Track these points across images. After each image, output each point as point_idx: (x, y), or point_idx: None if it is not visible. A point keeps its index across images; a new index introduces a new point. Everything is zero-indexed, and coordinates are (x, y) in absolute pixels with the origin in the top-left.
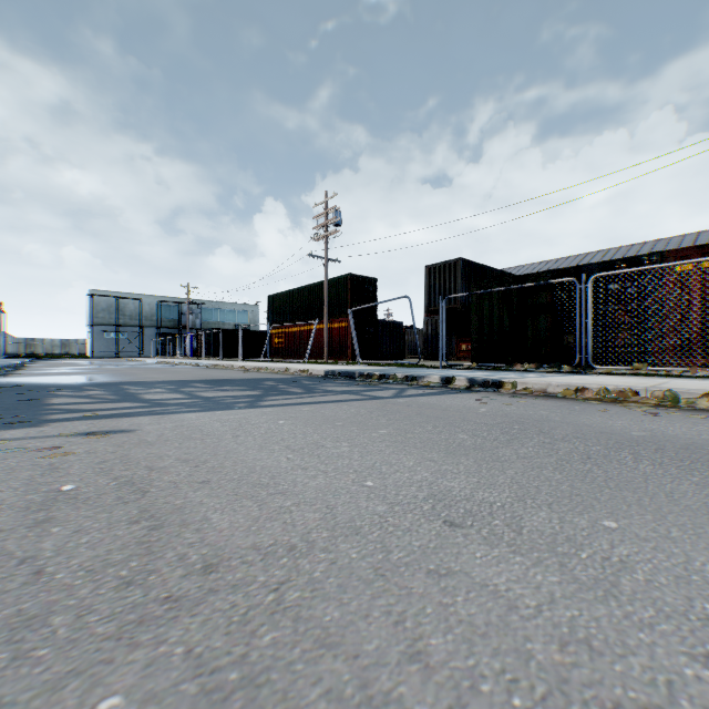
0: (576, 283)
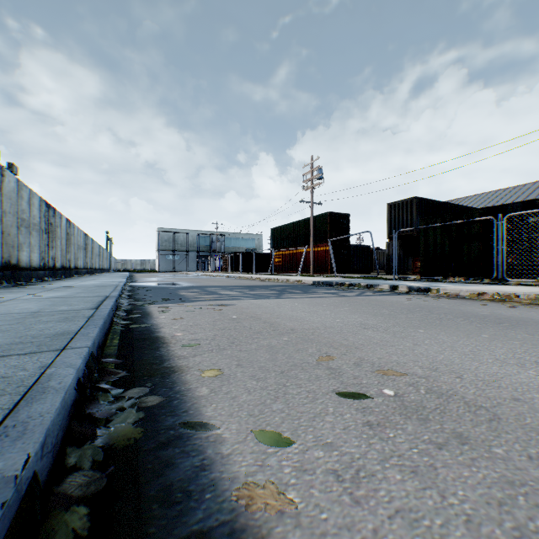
0: (494, 220)
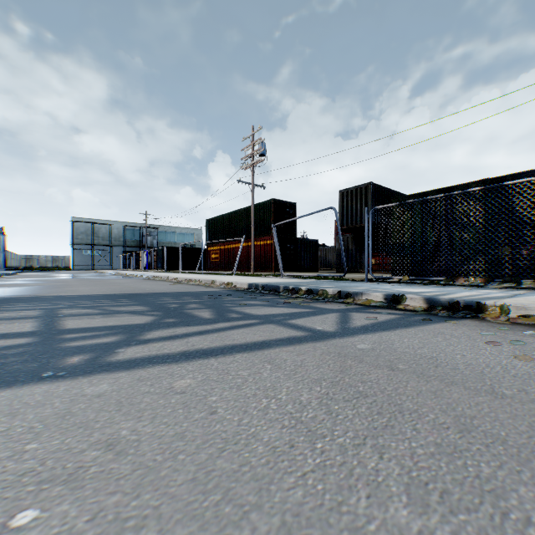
0: None
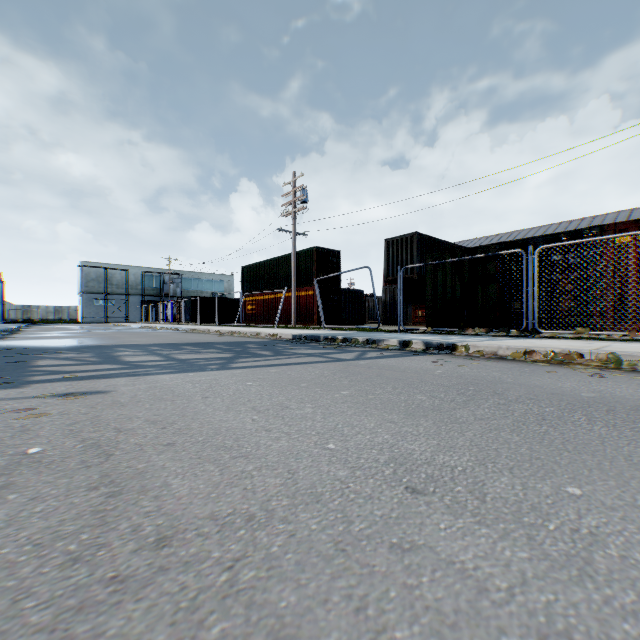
0: (523, 254)
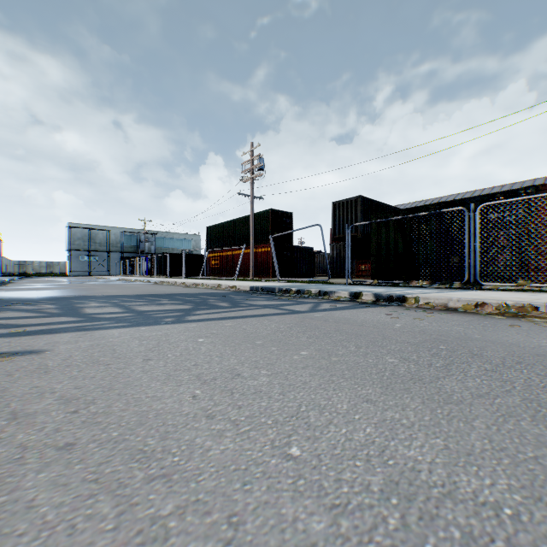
0: (465, 211)
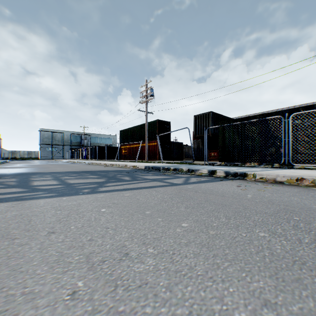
0: (282, 118)
